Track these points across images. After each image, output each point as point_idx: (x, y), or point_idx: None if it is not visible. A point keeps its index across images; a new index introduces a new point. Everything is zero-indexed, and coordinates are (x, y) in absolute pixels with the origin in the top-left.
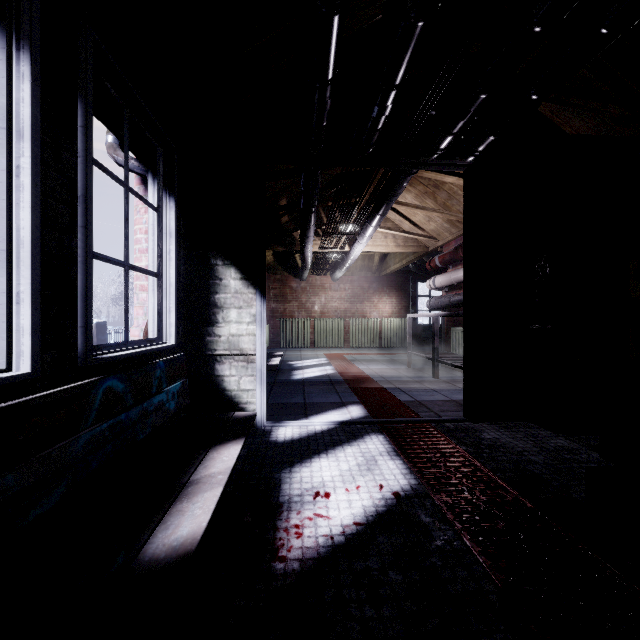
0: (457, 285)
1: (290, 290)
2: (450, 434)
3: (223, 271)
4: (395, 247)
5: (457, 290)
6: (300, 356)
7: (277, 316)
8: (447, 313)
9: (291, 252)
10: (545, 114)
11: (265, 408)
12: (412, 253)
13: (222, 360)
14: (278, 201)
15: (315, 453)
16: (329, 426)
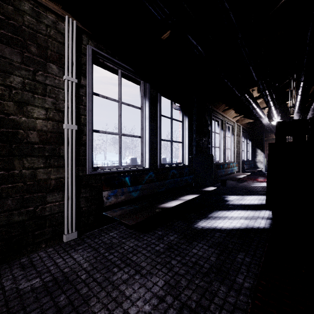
0: None
1: None
2: None
3: (257, 150)
4: None
5: None
6: None
7: None
8: None
9: None
10: None
11: (264, 170)
12: None
13: (257, 162)
14: None
15: None
16: None
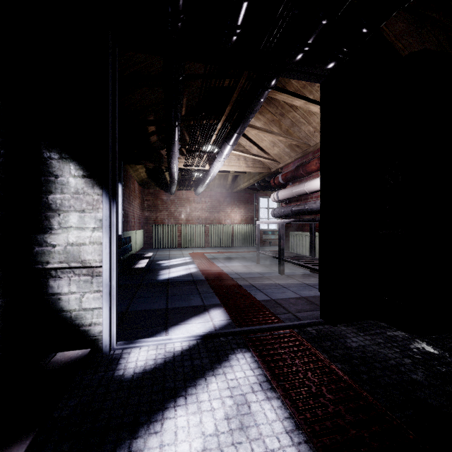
0: (295, 198)
1: (161, 202)
2: (317, 344)
3: (59, 166)
4: (246, 167)
5: (295, 202)
6: (168, 256)
7: (150, 223)
8: (292, 220)
9: (161, 170)
10: (389, 39)
11: (115, 328)
12: (258, 174)
13: (58, 274)
14: (146, 118)
15: (170, 397)
16: (190, 342)
